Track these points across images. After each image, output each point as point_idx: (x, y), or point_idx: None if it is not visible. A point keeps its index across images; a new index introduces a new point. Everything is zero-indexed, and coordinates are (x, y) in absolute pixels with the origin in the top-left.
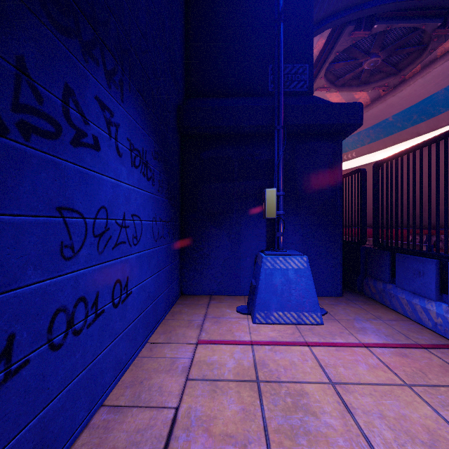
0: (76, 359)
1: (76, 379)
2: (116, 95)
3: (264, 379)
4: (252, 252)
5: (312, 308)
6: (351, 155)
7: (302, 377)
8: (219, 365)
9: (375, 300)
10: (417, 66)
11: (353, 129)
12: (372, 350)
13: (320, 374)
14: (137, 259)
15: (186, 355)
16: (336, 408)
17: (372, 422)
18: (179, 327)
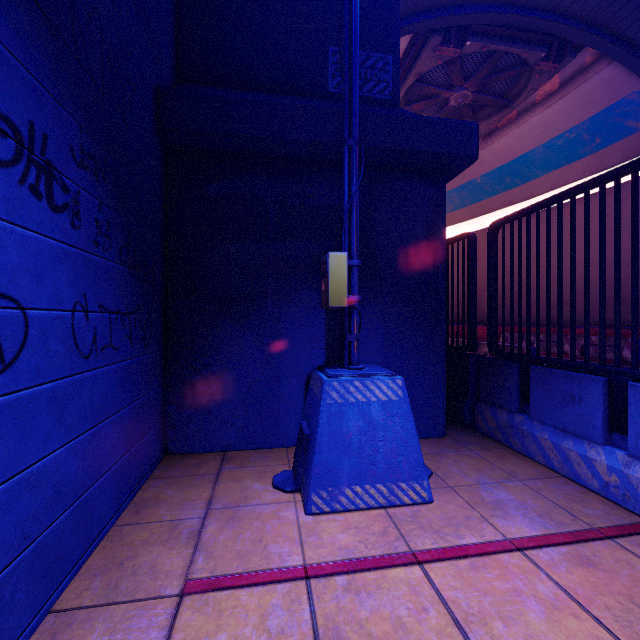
0: None
1: None
2: None
3: None
4: (300, 369)
5: (414, 473)
6: None
7: None
8: None
9: (495, 440)
10: (513, 111)
11: (464, 165)
12: (533, 557)
13: None
14: (2, 411)
15: None
16: None
17: None
18: (146, 547)
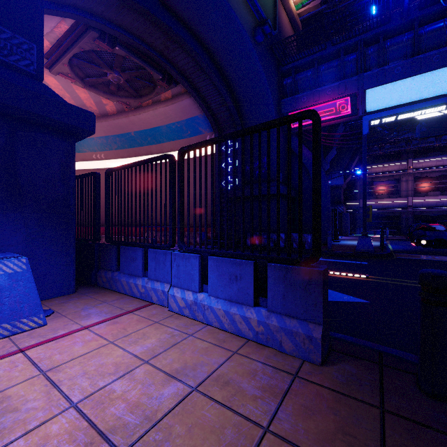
0: None
1: None
2: None
3: None
4: None
5: (33, 311)
6: (101, 156)
7: (6, 385)
8: None
9: (106, 288)
10: (150, 100)
11: (87, 134)
12: (92, 328)
13: (31, 371)
14: None
15: None
16: (42, 391)
17: (75, 382)
18: None
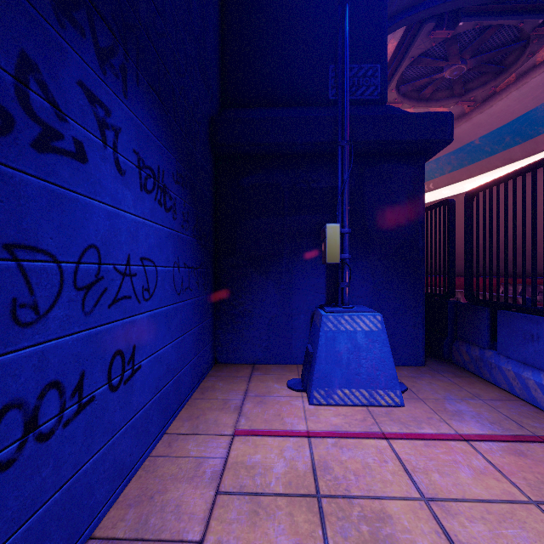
0: (43, 478)
1: (42, 508)
2: (116, 86)
3: (327, 492)
4: (307, 308)
5: (389, 384)
6: (428, 187)
7: (382, 490)
8: (264, 469)
9: (469, 371)
10: (511, 75)
11: (440, 147)
12: (475, 445)
13: (406, 484)
14: (149, 319)
15: (218, 453)
16: (435, 543)
17: None
18: (211, 411)
